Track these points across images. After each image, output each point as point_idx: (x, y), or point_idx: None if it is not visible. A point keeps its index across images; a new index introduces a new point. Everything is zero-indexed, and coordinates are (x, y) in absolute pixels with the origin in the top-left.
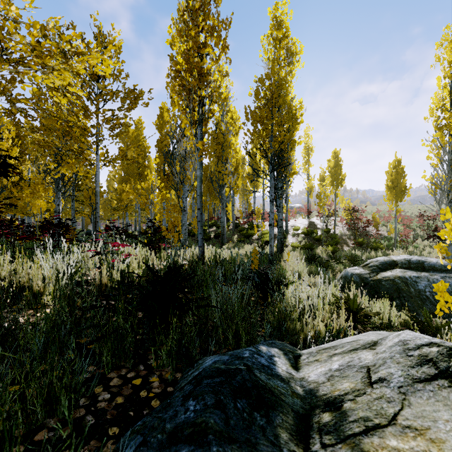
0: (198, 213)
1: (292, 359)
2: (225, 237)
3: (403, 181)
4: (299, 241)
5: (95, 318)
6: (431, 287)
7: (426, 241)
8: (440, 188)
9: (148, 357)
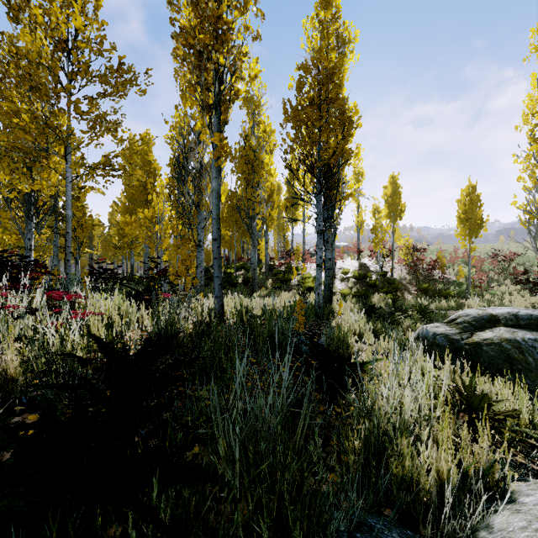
0: (214, 246)
1: None
2: (256, 282)
3: (479, 211)
4: (350, 287)
5: None
6: None
7: (504, 287)
8: (537, 217)
9: None
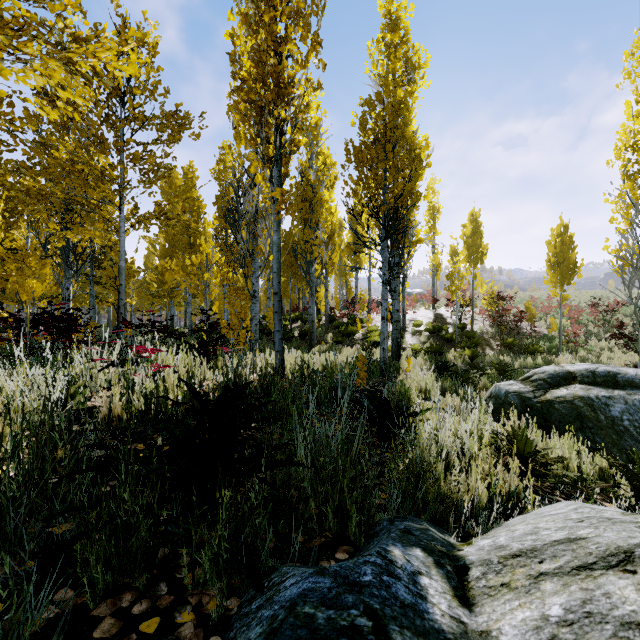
0: (275, 300)
1: (453, 575)
2: (315, 336)
3: (572, 255)
4: (422, 341)
5: (79, 491)
6: (630, 412)
7: (604, 342)
8: (631, 264)
9: (179, 562)
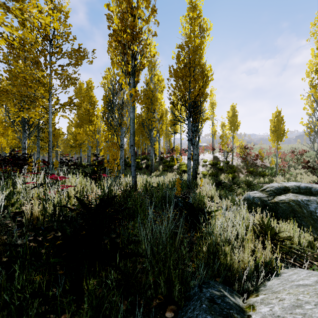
0: (131, 149)
1: None
2: (153, 167)
3: (282, 126)
4: (207, 170)
5: None
6: None
7: (298, 170)
8: (314, 131)
9: None
